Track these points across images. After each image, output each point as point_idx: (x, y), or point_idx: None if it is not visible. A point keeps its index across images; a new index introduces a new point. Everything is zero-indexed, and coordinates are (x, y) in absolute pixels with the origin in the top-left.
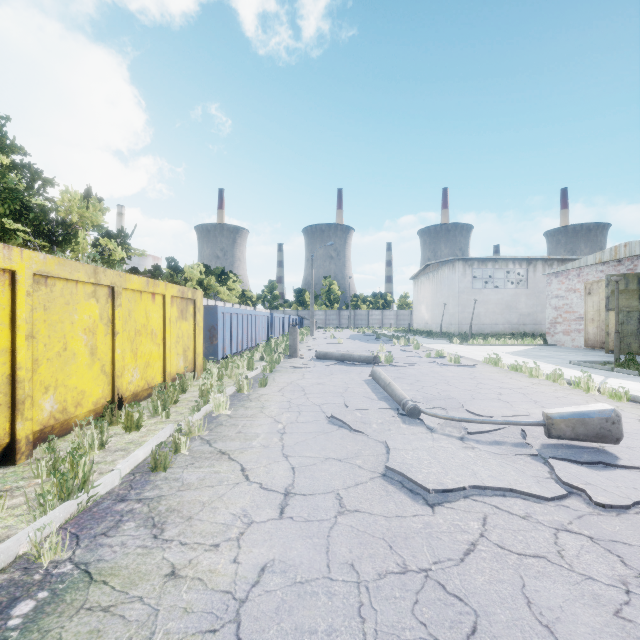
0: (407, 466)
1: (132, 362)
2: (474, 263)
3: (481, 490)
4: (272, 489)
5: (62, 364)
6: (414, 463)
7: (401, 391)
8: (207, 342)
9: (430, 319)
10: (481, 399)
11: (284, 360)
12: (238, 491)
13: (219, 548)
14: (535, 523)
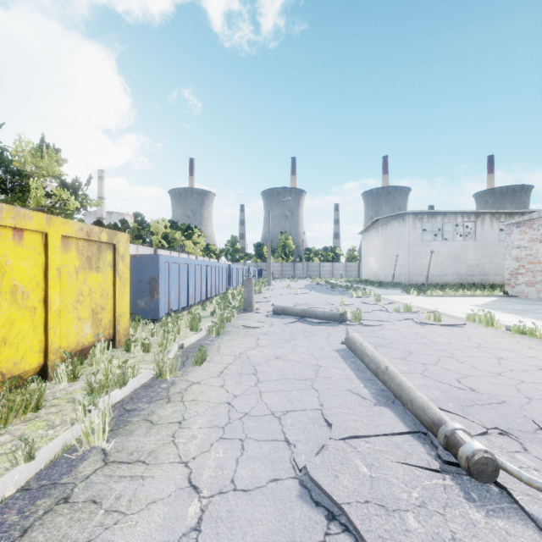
0: None
1: None
2: (424, 217)
3: None
4: None
5: None
6: None
7: (420, 393)
8: (147, 296)
9: (379, 270)
10: None
11: (238, 315)
12: None
13: None
14: None
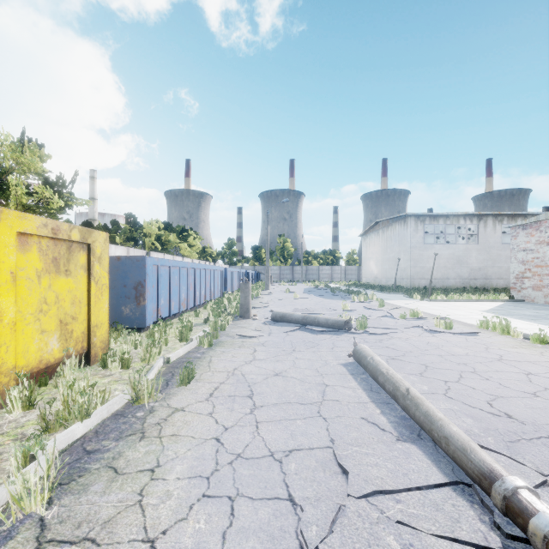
0: None
1: None
2: (426, 219)
3: None
4: None
5: None
6: None
7: (456, 428)
8: (132, 303)
9: (380, 274)
10: None
11: (233, 323)
12: None
13: None
14: None
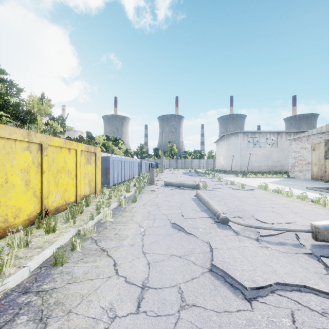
0: (226, 264)
1: (55, 189)
2: (248, 134)
3: (282, 285)
4: (133, 283)
5: (4, 192)
6: (231, 261)
7: (215, 206)
8: (104, 176)
9: (225, 164)
10: (262, 211)
11: (147, 186)
12: (109, 284)
13: None
14: None
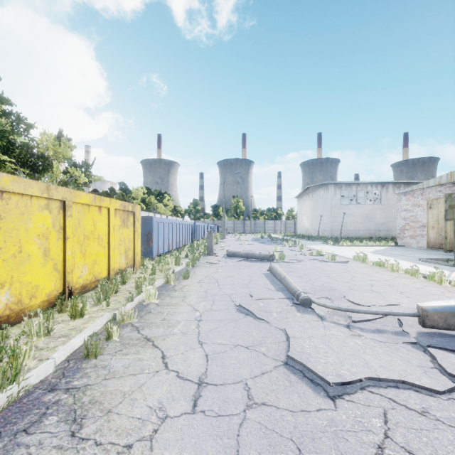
0: (306, 355)
1: (81, 261)
2: (342, 186)
3: (375, 381)
4: (187, 378)
5: (17, 264)
6: (312, 352)
7: (294, 284)
8: (145, 244)
9: (310, 227)
10: (357, 290)
11: (203, 257)
12: (157, 380)
13: (131, 450)
14: (434, 420)
